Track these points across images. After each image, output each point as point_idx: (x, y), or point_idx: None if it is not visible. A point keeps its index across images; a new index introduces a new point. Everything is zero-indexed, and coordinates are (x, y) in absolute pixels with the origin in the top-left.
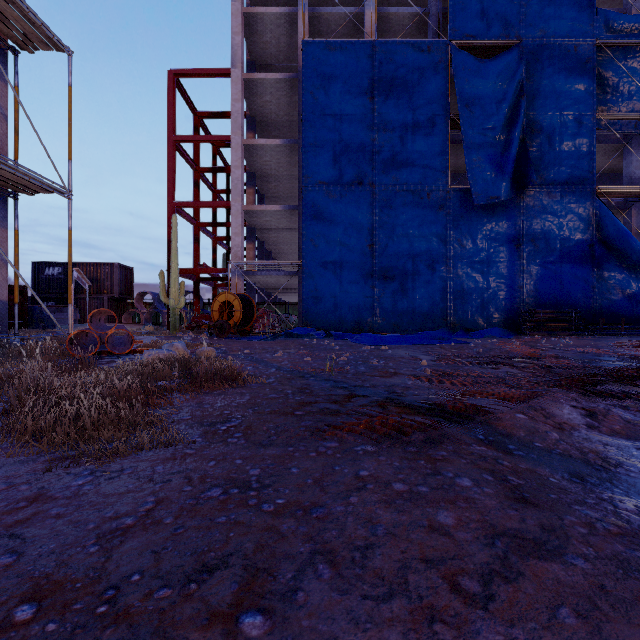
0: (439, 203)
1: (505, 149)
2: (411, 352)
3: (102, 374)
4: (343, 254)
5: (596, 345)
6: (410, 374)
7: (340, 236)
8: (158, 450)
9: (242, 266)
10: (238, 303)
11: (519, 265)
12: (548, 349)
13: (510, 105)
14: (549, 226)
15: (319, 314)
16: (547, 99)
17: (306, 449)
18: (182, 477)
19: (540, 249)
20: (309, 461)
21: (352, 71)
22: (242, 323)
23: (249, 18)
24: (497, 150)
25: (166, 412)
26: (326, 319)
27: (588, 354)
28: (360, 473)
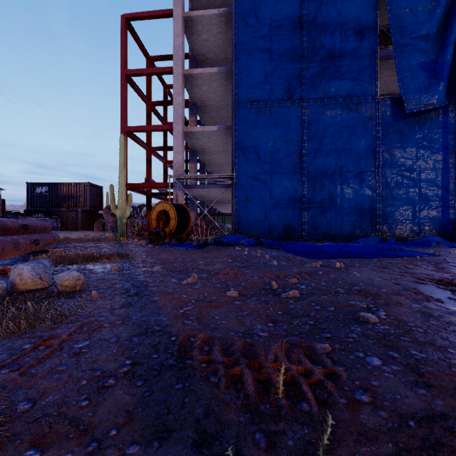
0: (368, 114)
1: (439, 55)
2: (387, 275)
3: None
4: (273, 166)
5: None
6: None
7: (270, 149)
8: None
9: (182, 180)
10: (173, 212)
11: (453, 172)
12: None
13: (444, 11)
14: None
15: (250, 222)
16: None
17: None
18: None
19: None
20: None
21: None
22: (177, 231)
23: None
24: (430, 57)
25: None
26: (257, 227)
27: None
28: None
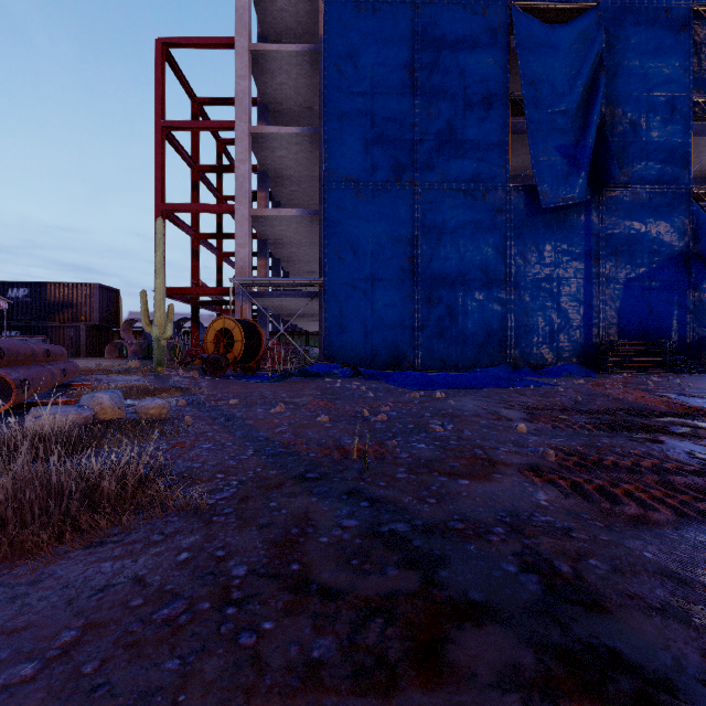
0: (497, 206)
1: (580, 138)
2: (483, 403)
3: None
4: (376, 270)
5: None
6: (522, 464)
7: (372, 247)
8: None
9: (249, 285)
10: (239, 331)
11: (597, 284)
12: (676, 396)
13: (586, 83)
14: (634, 235)
15: (345, 346)
16: (632, 76)
17: None
18: None
19: (623, 264)
20: None
21: (387, 38)
22: (245, 357)
23: None
24: (570, 139)
25: None
26: (354, 352)
27: None
28: None
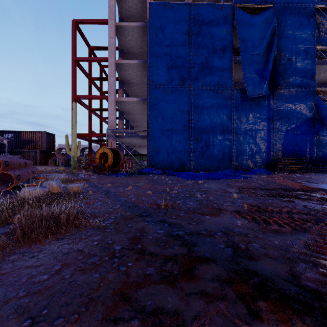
0: (227, 96)
1: (265, 66)
2: (219, 185)
3: None
4: (173, 125)
5: None
6: (232, 210)
7: (171, 115)
8: None
9: (115, 132)
10: (110, 153)
11: (273, 132)
12: (305, 182)
13: (268, 41)
14: (289, 110)
15: (159, 160)
16: (288, 38)
17: None
18: None
19: (284, 123)
20: None
21: (178, 20)
22: (113, 165)
23: None
24: (260, 66)
25: None
26: (163, 163)
27: None
28: None
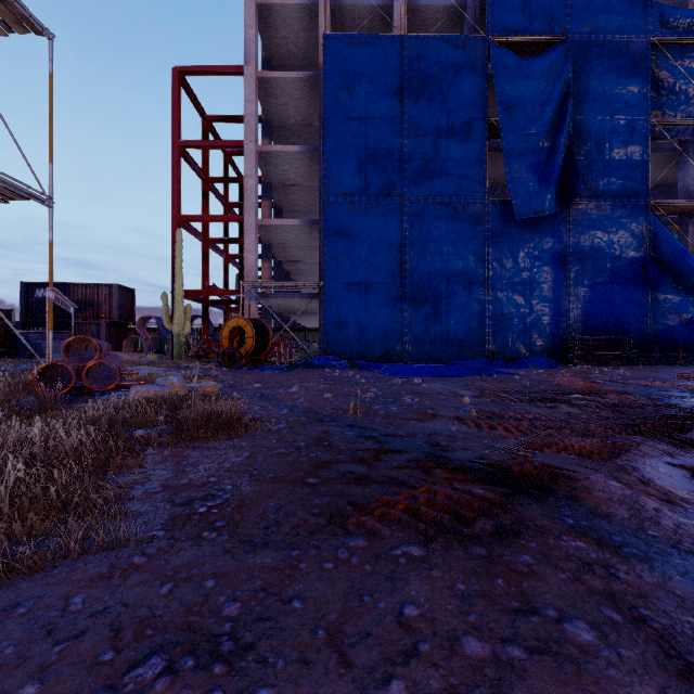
0: (476, 217)
1: (550, 157)
2: (449, 386)
3: (32, 431)
4: (369, 274)
5: (657, 377)
6: (452, 416)
7: (366, 254)
8: (90, 557)
9: (256, 287)
10: (250, 329)
11: (565, 287)
12: (605, 382)
13: (555, 108)
14: (598, 243)
15: (342, 341)
16: (596, 102)
17: (319, 554)
18: (107, 624)
19: (588, 269)
20: (322, 582)
21: (379, 69)
22: (255, 351)
23: (264, 10)
24: (541, 158)
25: (130, 480)
26: (350, 347)
27: (653, 388)
28: (405, 611)
